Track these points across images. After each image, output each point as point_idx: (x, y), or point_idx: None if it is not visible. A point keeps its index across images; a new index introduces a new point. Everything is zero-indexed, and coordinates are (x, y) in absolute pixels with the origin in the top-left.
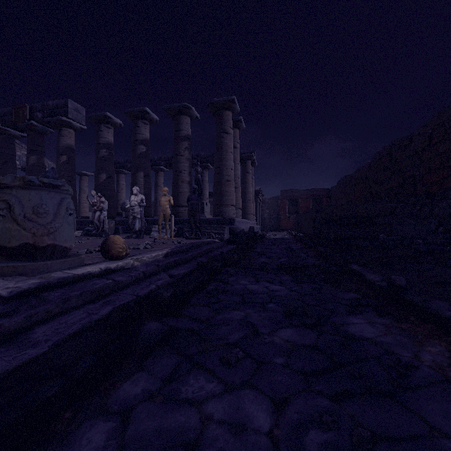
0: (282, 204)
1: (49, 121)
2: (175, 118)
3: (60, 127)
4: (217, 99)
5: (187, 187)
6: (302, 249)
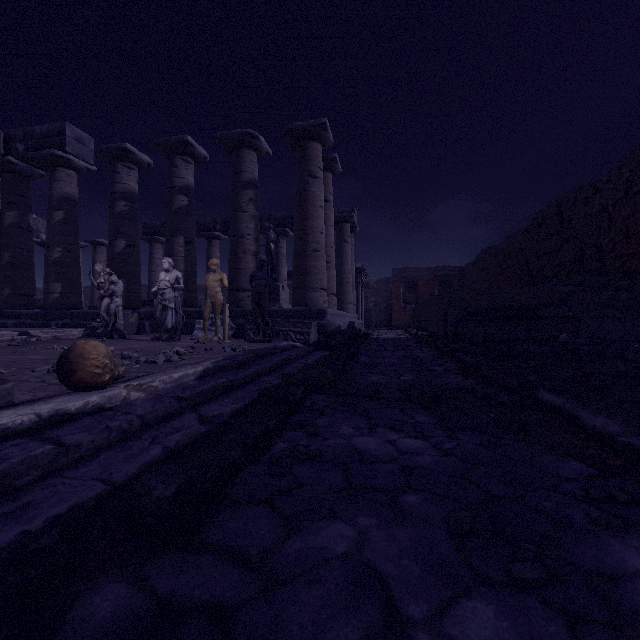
0: (395, 288)
1: (36, 157)
2: (234, 154)
3: (53, 167)
4: (299, 123)
5: (251, 261)
6: (433, 357)
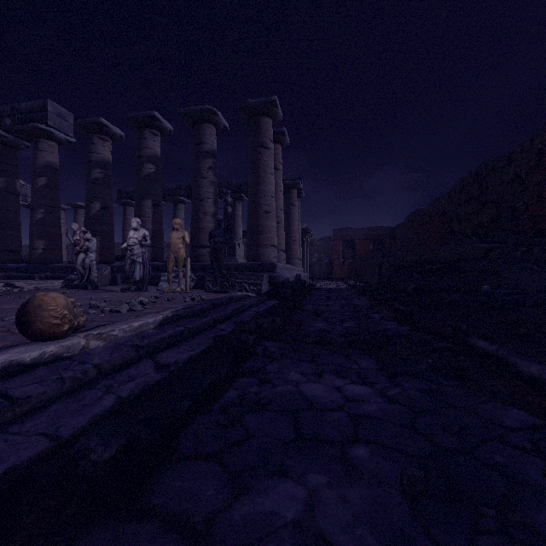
0: (336, 246)
1: (21, 130)
2: (195, 127)
3: (36, 139)
4: (252, 101)
5: (211, 221)
6: (370, 305)
